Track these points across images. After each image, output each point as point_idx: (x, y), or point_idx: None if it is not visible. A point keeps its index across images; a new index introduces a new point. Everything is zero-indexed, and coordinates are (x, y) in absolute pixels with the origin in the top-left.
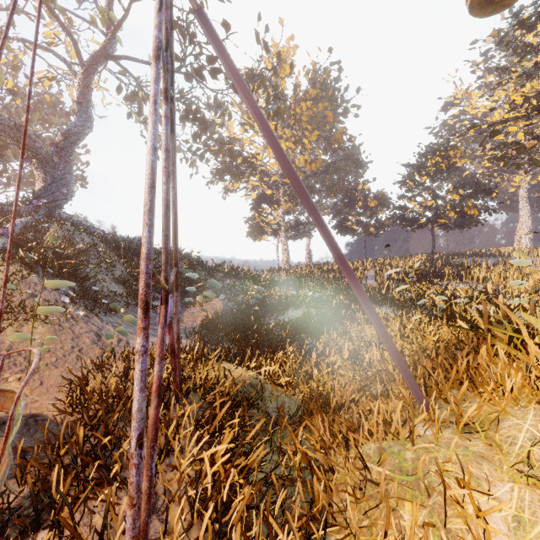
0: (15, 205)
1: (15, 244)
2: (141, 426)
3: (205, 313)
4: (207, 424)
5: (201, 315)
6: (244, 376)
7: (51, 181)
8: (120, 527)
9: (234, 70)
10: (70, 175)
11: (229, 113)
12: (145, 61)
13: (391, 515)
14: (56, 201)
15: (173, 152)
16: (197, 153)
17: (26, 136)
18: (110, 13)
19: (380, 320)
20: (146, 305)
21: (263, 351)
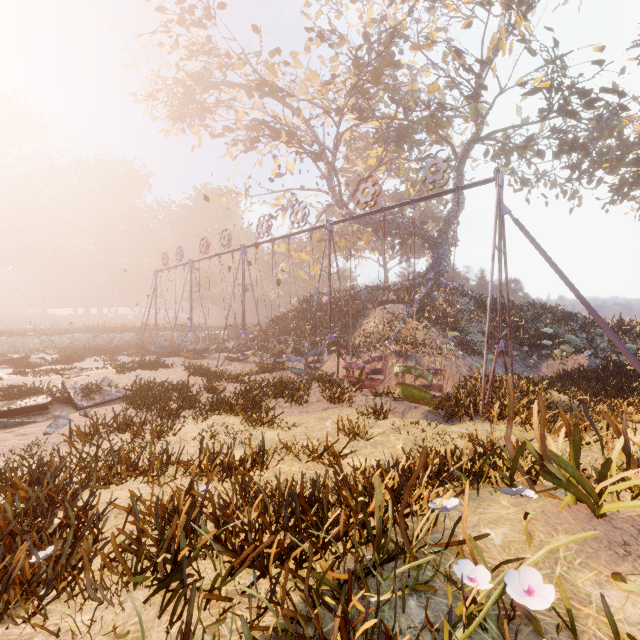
0: (449, 309)
1: (421, 308)
2: (485, 372)
3: (566, 367)
4: (520, 400)
5: (561, 368)
6: (563, 400)
7: (436, 258)
8: (480, 402)
9: (531, 240)
10: (448, 249)
11: (619, 130)
12: (509, 127)
13: (591, 436)
14: (439, 272)
15: (506, 274)
16: (579, 181)
17: (422, 230)
18: (477, 106)
19: (636, 363)
20: (487, 341)
21: (605, 398)
